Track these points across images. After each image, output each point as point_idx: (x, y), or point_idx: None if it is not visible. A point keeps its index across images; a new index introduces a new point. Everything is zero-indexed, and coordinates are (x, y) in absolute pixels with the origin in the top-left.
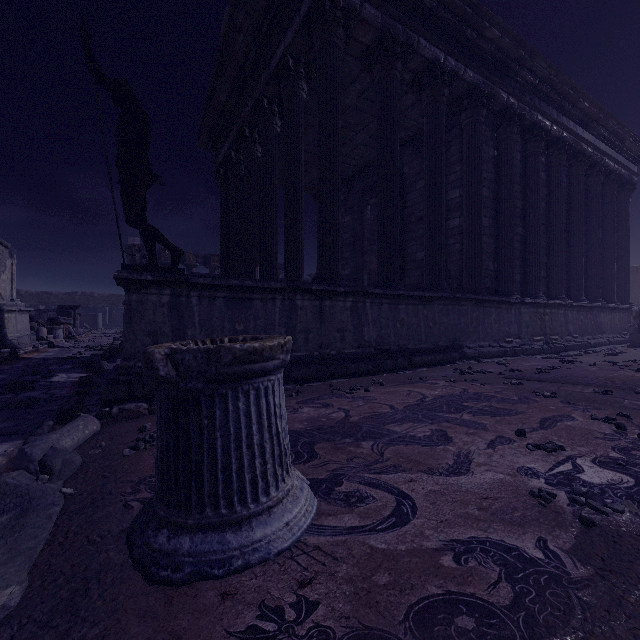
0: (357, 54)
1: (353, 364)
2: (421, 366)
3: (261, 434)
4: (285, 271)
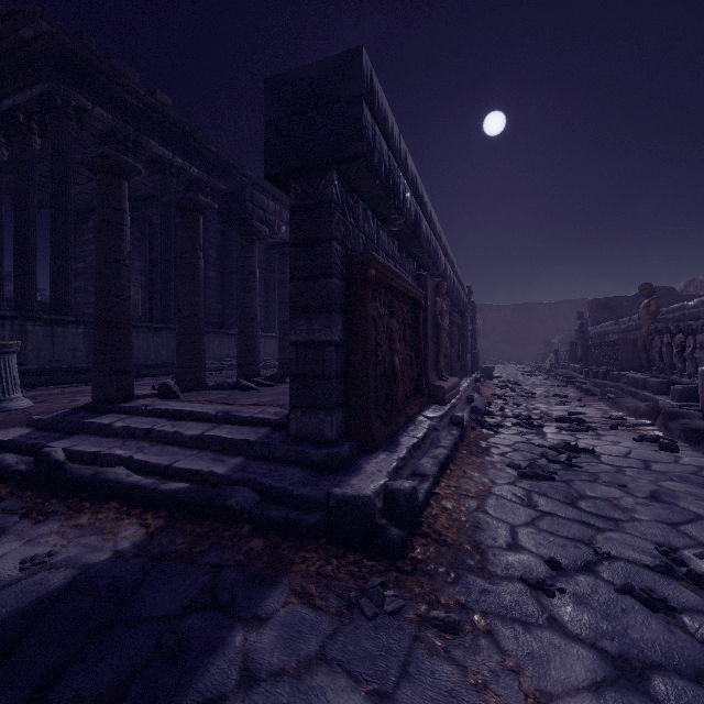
0: (94, 132)
1: (84, 374)
2: (148, 376)
3: (6, 374)
4: (15, 299)
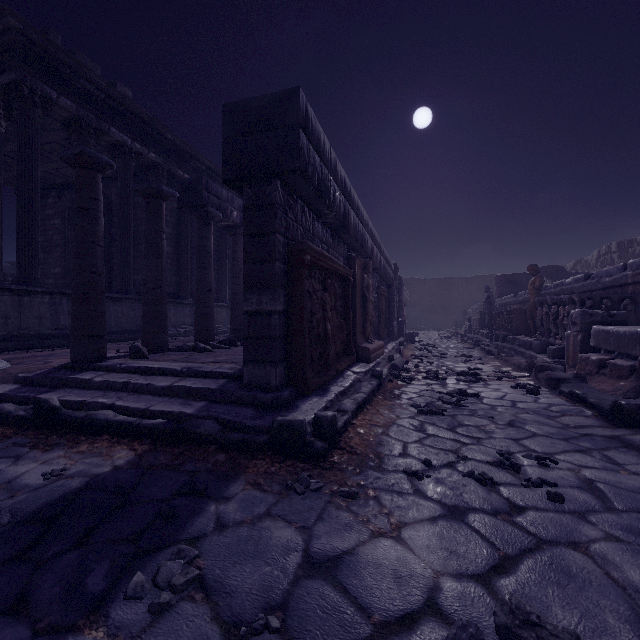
0: (58, 118)
1: (50, 340)
2: (110, 342)
3: None
4: None
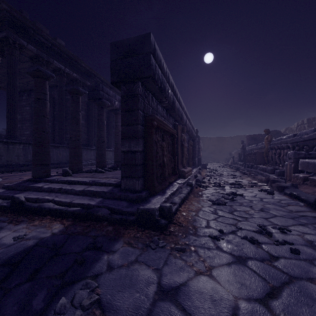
0: (27, 55)
1: (23, 167)
2: (53, 168)
3: None
4: None
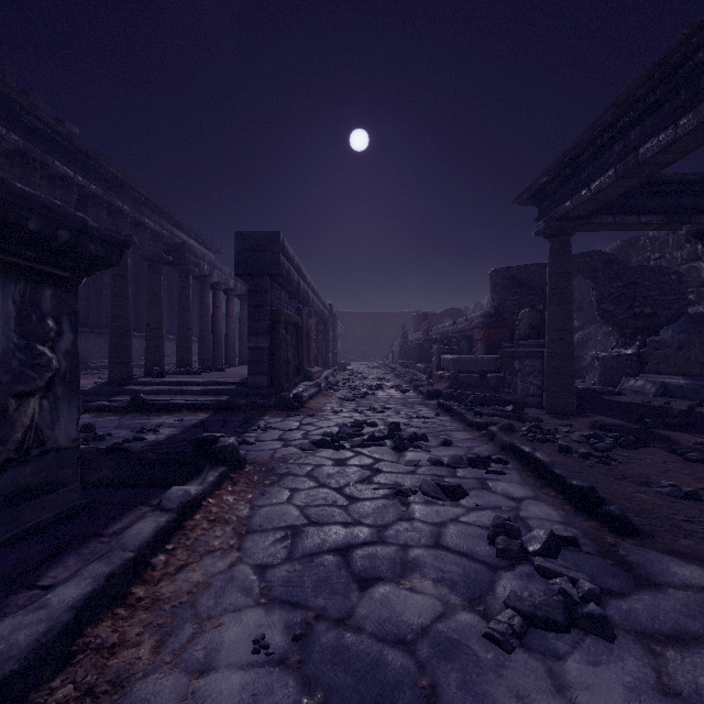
0: None
1: None
2: None
3: None
4: None
